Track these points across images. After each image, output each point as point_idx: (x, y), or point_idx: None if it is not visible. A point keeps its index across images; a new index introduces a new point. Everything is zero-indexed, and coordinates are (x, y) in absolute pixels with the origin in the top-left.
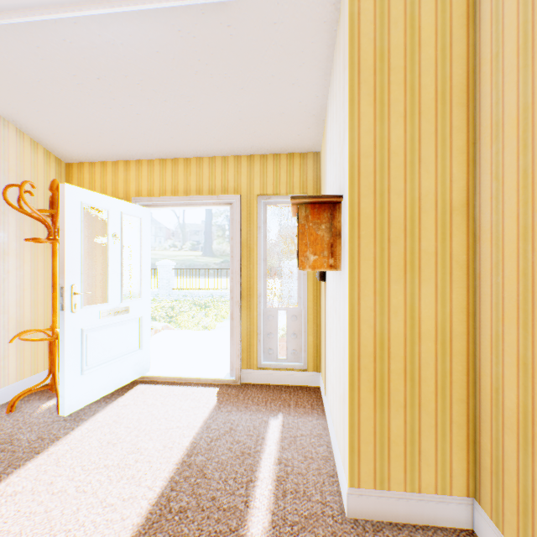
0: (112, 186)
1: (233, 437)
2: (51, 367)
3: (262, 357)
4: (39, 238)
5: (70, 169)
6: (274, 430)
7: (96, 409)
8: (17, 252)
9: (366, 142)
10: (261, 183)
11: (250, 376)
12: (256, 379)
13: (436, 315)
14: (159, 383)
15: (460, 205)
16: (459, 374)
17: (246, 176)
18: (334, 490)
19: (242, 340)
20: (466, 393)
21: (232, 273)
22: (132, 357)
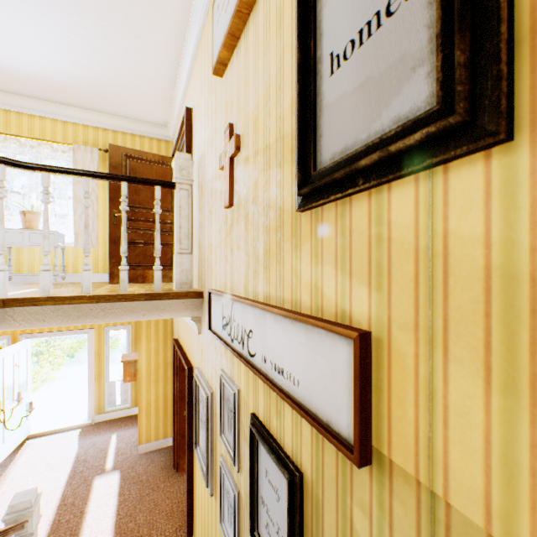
0: None
1: (96, 446)
2: None
3: (107, 406)
4: None
5: None
6: (115, 438)
7: (11, 459)
8: None
9: (144, 348)
10: None
11: (100, 417)
12: (104, 418)
13: (164, 392)
14: (42, 436)
15: (170, 363)
16: (170, 406)
17: None
18: (136, 449)
19: (95, 400)
20: (171, 410)
21: (89, 367)
22: (24, 426)
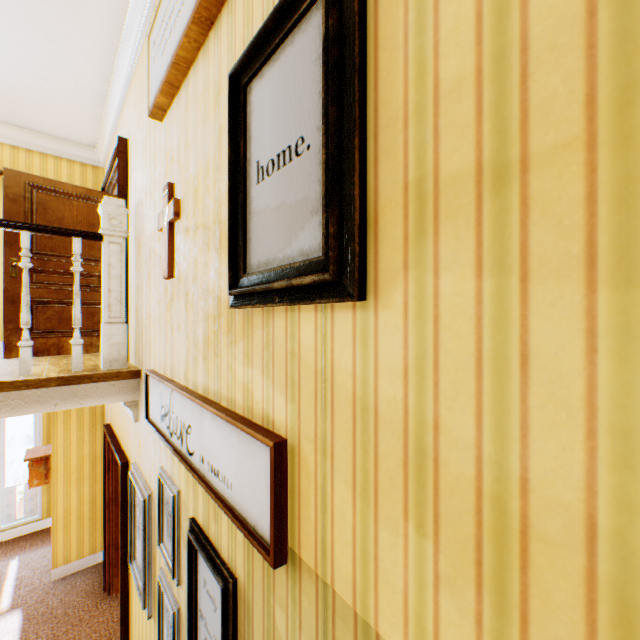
0: None
1: None
2: None
3: (2, 522)
4: None
5: None
6: (15, 565)
7: None
8: None
9: (61, 439)
10: None
11: None
12: None
13: (91, 494)
14: None
15: (100, 455)
16: (100, 511)
17: None
18: (49, 575)
19: None
20: (102, 516)
21: None
22: None
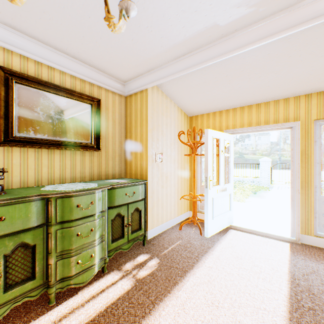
0: (212, 125)
1: (319, 277)
2: (193, 213)
3: (316, 228)
4: (191, 154)
5: (191, 119)
6: None
7: (217, 237)
8: (177, 160)
9: None
10: (317, 111)
11: (307, 239)
12: (312, 243)
13: None
14: (241, 231)
15: None
16: None
17: (303, 108)
18: None
19: (300, 215)
20: None
21: (291, 171)
22: (227, 214)
